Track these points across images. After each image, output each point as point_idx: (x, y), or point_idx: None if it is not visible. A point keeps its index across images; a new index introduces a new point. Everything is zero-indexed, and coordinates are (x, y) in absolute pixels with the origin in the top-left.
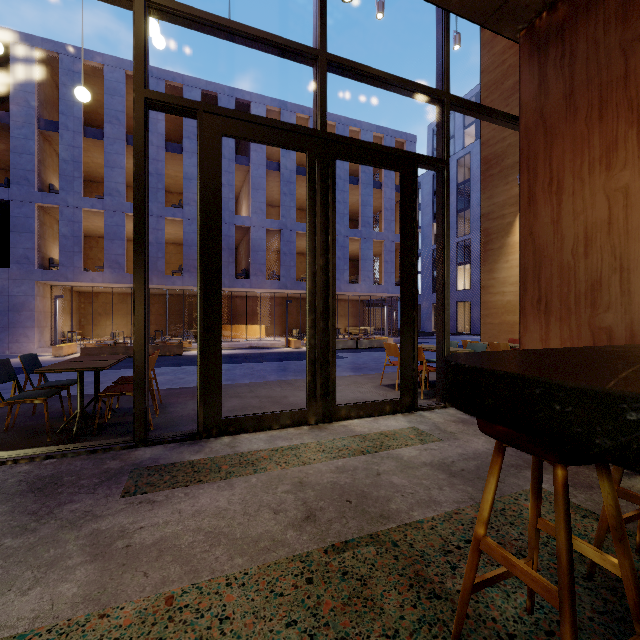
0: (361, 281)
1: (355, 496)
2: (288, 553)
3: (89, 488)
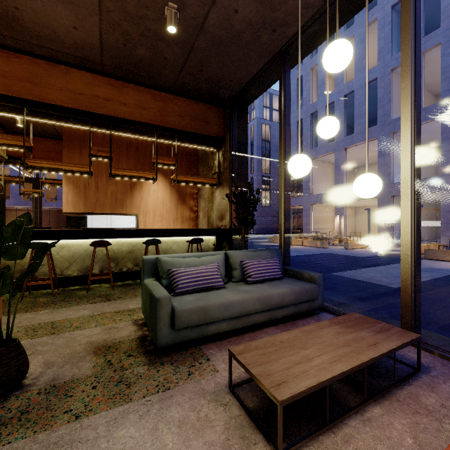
0: None
1: None
2: None
3: None
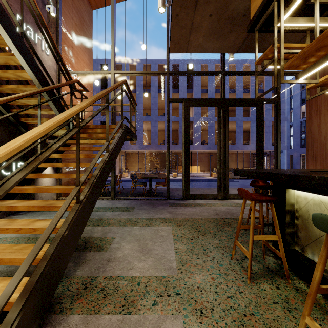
0: (251, 143)
1: (231, 213)
2: (211, 218)
3: (161, 205)
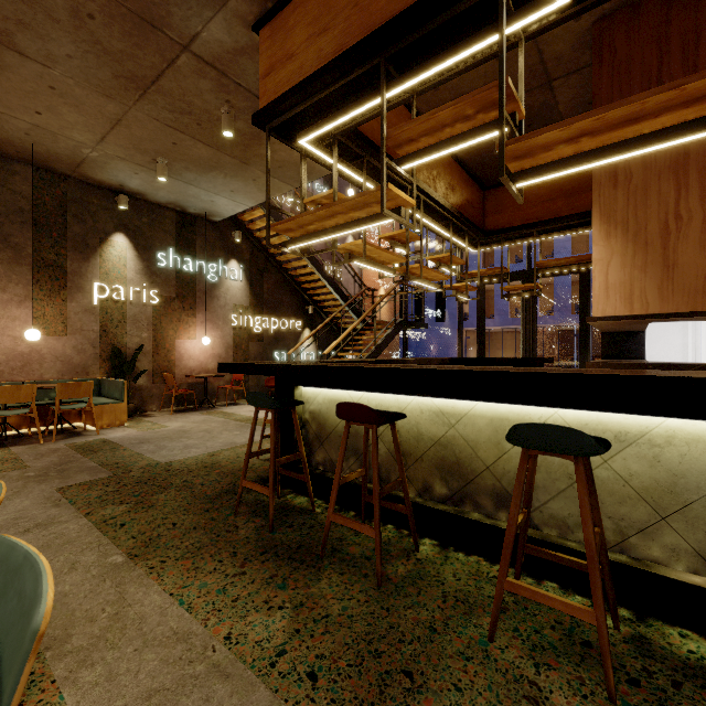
0: None
1: None
2: None
3: None
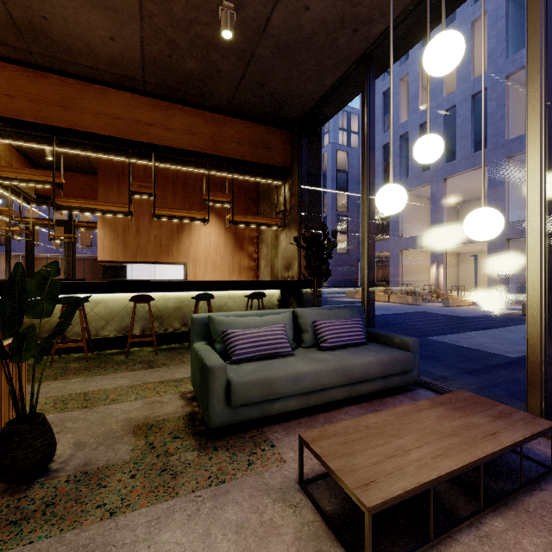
0: None
1: None
2: None
3: None
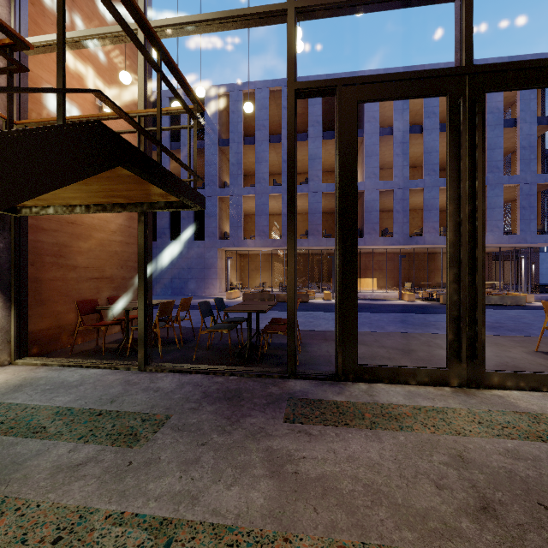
0: (487, 232)
1: None
2: None
3: (260, 407)
